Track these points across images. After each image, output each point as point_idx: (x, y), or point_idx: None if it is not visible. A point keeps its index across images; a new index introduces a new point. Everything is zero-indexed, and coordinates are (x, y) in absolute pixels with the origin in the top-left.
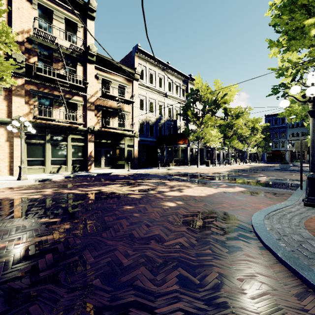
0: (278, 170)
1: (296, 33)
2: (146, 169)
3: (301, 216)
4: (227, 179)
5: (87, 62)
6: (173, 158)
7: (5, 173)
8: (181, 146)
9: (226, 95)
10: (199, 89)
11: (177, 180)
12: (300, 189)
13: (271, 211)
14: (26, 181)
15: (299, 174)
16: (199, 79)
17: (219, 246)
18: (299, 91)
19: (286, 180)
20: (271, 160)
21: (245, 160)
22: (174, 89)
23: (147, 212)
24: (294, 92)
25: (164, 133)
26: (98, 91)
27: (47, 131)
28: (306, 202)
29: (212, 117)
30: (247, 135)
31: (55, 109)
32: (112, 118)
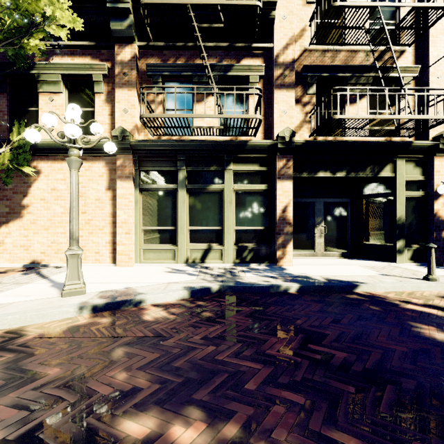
0: None
1: None
2: None
3: None
4: None
5: None
6: None
7: (105, 256)
8: None
9: None
10: None
11: None
12: None
13: None
14: (46, 311)
15: None
16: None
17: None
18: None
19: None
20: None
21: None
22: None
23: None
24: None
25: None
26: (306, 30)
27: (179, 160)
28: None
29: None
30: None
31: (197, 103)
32: (356, 88)
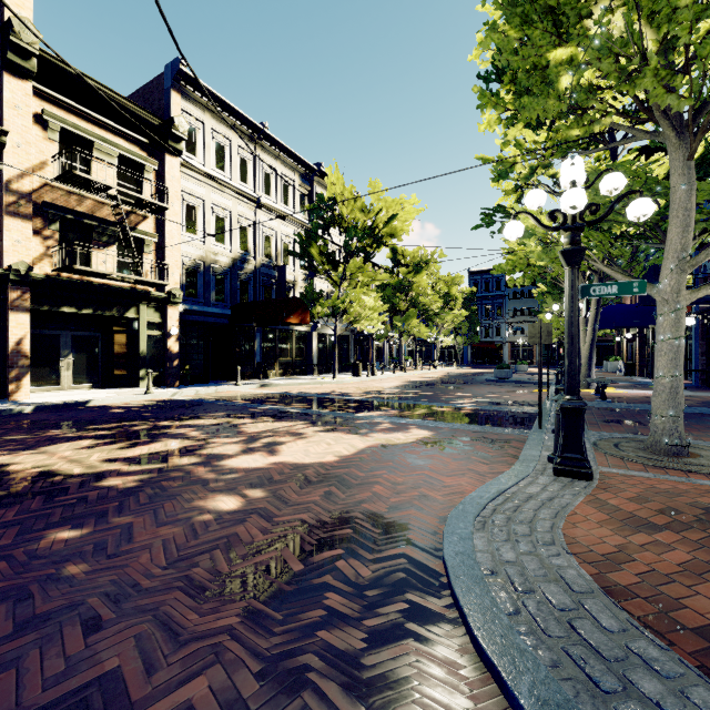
0: (492, 381)
1: (533, 79)
2: (202, 387)
3: (554, 509)
4: (393, 407)
5: (6, 69)
6: (276, 358)
7: None
8: (297, 330)
9: (395, 219)
10: (336, 199)
11: (275, 417)
12: (539, 428)
13: (488, 500)
14: None
15: (528, 390)
16: (337, 175)
17: (336, 693)
18: (543, 203)
19: (509, 404)
20: (479, 360)
21: (434, 361)
22: (280, 193)
23: (127, 549)
24: (534, 205)
25: (253, 297)
26: (48, 164)
27: None
28: (559, 466)
29: (366, 266)
30: (437, 309)
31: None
32: (96, 247)
